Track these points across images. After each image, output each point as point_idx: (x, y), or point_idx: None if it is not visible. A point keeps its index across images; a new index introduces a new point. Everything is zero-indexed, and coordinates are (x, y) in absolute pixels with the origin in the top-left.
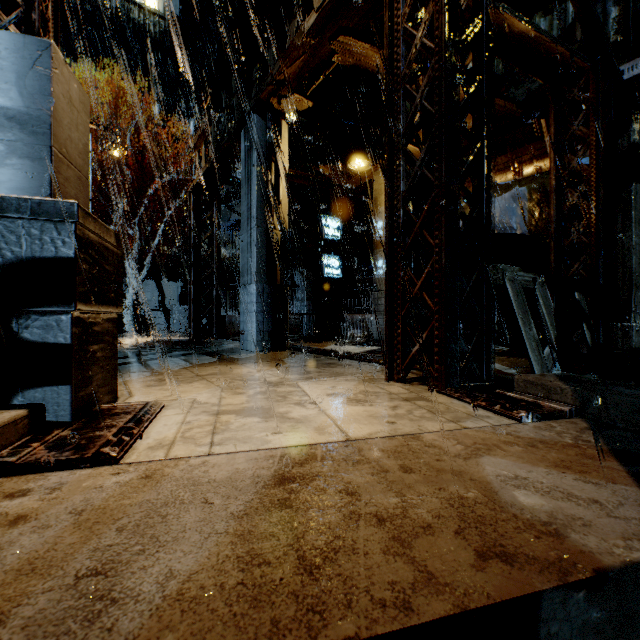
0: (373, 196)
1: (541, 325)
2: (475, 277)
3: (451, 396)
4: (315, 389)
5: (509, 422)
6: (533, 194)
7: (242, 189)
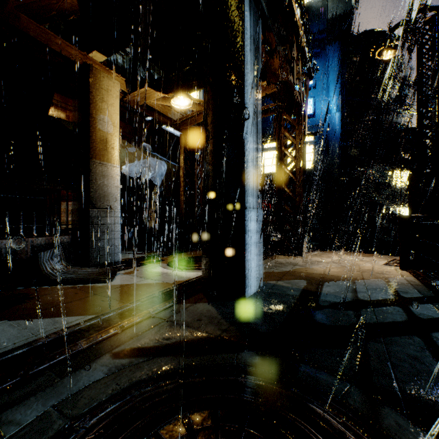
0: (90, 92)
1: (124, 235)
2: (290, 223)
3: (308, 253)
4: (330, 259)
5: (318, 252)
6: (169, 168)
7: (247, 69)
